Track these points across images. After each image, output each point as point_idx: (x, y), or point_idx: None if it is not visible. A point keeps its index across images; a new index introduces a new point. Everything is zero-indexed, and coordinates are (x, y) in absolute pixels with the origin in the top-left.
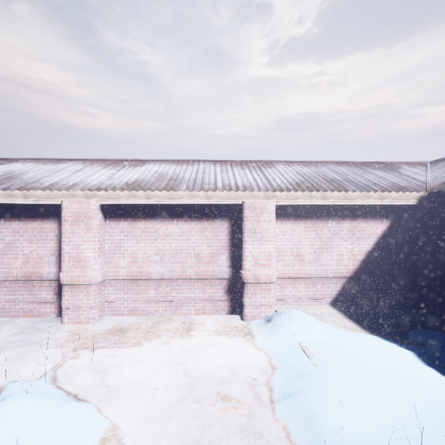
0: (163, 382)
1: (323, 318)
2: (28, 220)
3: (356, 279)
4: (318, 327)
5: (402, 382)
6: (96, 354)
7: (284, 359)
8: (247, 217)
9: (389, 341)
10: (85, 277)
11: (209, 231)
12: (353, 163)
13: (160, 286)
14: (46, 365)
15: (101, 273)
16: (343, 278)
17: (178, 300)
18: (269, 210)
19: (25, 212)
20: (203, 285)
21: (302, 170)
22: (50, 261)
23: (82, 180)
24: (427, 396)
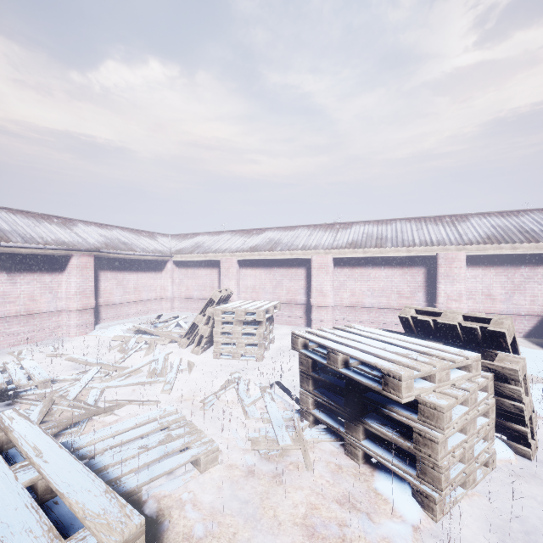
0: None
1: None
2: (289, 268)
3: None
4: None
5: None
6: None
7: None
8: (441, 264)
9: None
10: (325, 302)
11: (408, 275)
12: None
13: (371, 312)
14: None
15: (333, 301)
16: (538, 316)
17: (384, 322)
18: (460, 259)
19: (287, 263)
20: None
21: (498, 222)
22: (301, 293)
23: (318, 242)
24: None
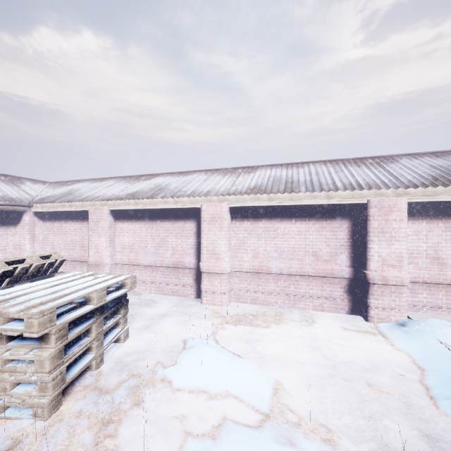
0: (304, 360)
1: None
2: (175, 221)
3: None
4: None
5: None
6: (238, 329)
7: (433, 363)
8: (373, 216)
9: None
10: (219, 267)
11: (328, 231)
12: None
13: (279, 280)
14: (205, 331)
15: (230, 265)
16: None
17: (296, 294)
18: (400, 208)
19: (173, 214)
20: (321, 282)
21: (436, 162)
22: (190, 253)
23: (212, 187)
24: None
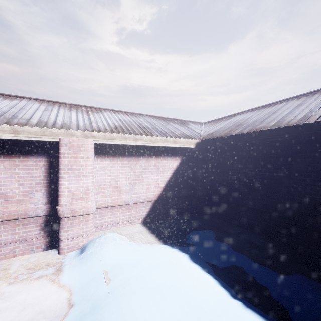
0: None
1: (133, 237)
2: None
3: (160, 201)
4: (124, 248)
5: (173, 291)
6: None
7: (83, 293)
8: (64, 154)
9: (174, 248)
10: None
11: (21, 169)
12: (162, 118)
13: None
14: None
15: None
16: (151, 201)
17: None
18: (87, 148)
19: None
20: (12, 226)
21: (124, 118)
22: None
23: None
24: (188, 300)
